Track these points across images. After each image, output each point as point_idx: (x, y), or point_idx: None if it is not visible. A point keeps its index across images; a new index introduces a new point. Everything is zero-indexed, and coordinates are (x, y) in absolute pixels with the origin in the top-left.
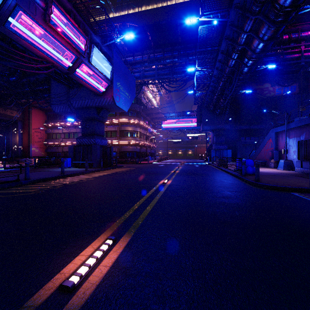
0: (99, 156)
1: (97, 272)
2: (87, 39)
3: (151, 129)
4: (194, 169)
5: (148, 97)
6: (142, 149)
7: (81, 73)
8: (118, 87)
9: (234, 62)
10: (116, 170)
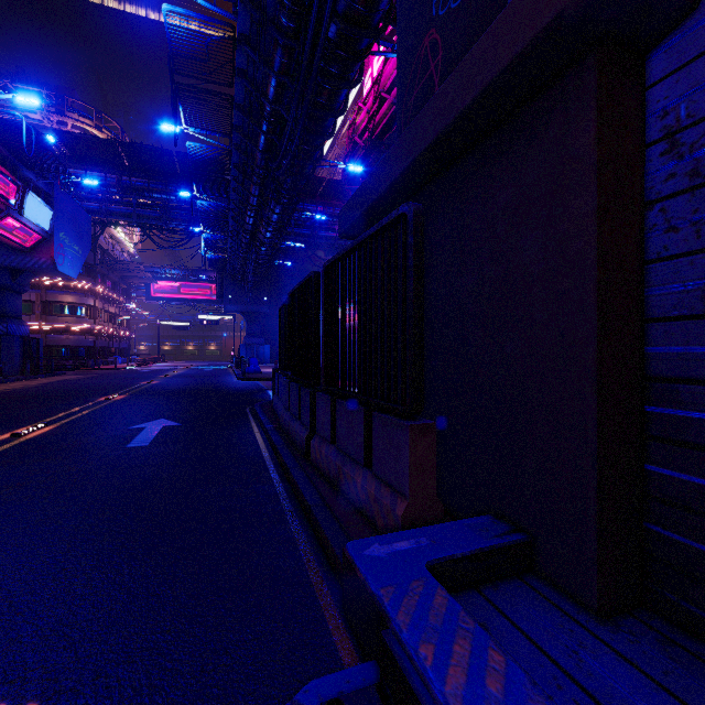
0: (18, 356)
1: (117, 398)
2: (21, 185)
3: (121, 300)
4: (199, 373)
5: (115, 235)
6: (100, 342)
7: (0, 226)
8: (62, 241)
9: (248, 240)
10: (62, 378)
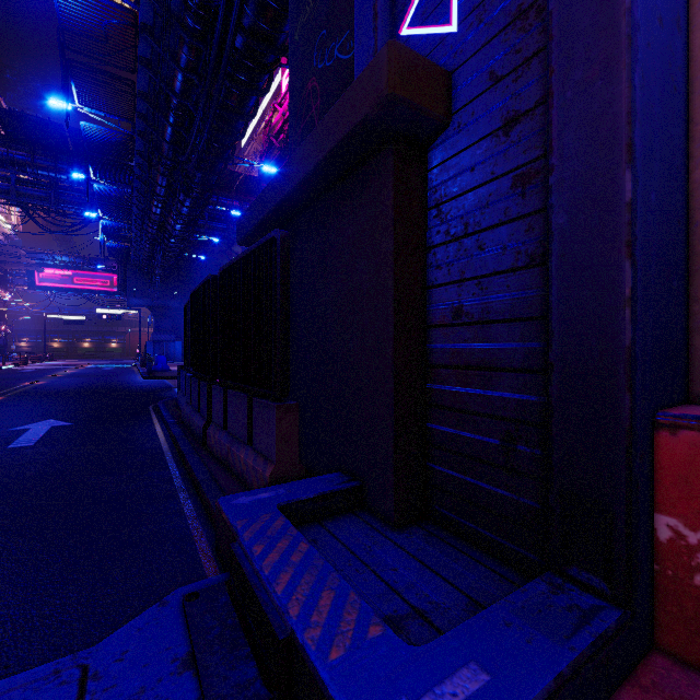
0: None
1: None
2: None
3: None
4: (97, 372)
5: None
6: None
7: None
8: None
9: (156, 231)
10: None
